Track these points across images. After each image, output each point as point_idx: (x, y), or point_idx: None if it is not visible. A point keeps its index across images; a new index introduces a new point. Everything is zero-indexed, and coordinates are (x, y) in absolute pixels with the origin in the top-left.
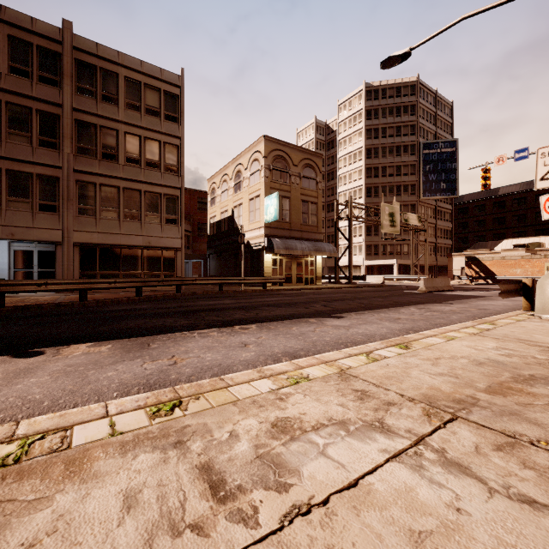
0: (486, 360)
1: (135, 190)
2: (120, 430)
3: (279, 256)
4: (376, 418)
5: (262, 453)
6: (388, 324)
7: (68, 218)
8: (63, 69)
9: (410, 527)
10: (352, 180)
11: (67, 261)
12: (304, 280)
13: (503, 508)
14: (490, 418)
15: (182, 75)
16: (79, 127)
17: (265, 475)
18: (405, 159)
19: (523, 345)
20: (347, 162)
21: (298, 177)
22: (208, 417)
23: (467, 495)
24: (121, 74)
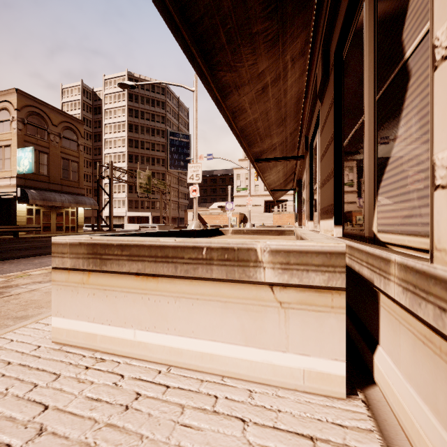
0: None
1: None
2: None
3: (35, 206)
4: None
5: None
6: None
7: None
8: None
9: (47, 291)
10: (117, 146)
11: None
12: (65, 229)
13: None
14: None
15: None
16: None
17: None
18: (158, 140)
19: None
20: (113, 130)
21: (58, 137)
22: None
23: None
24: None
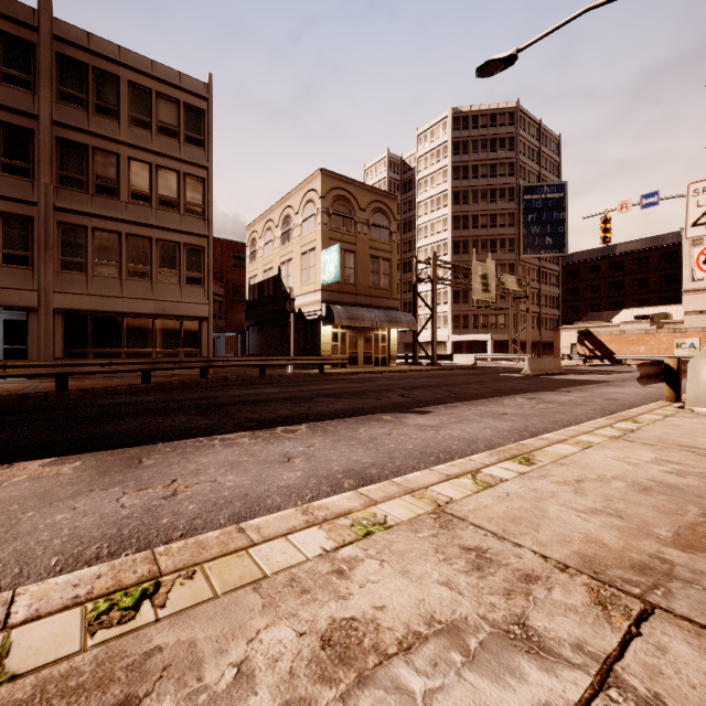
0: (652, 483)
1: (143, 237)
2: (13, 668)
3: (341, 328)
4: (512, 614)
5: None
6: (491, 422)
7: (46, 274)
8: (38, 65)
9: None
10: (434, 232)
11: (44, 334)
12: (374, 361)
13: None
14: None
15: (209, 82)
16: (62, 148)
17: None
18: (501, 207)
19: (692, 455)
20: (429, 209)
21: (365, 226)
22: (202, 623)
23: None
24: (123, 77)
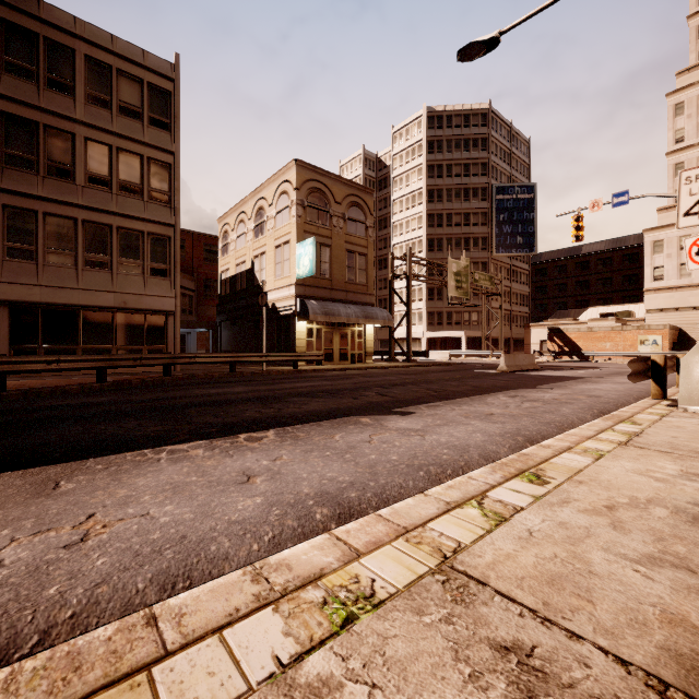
0: (698, 509)
1: (102, 224)
2: None
3: (316, 324)
4: None
5: None
6: (480, 425)
7: None
8: None
9: None
10: (410, 229)
11: None
12: (350, 357)
13: None
14: None
15: (176, 62)
16: (8, 124)
17: None
18: (475, 206)
19: None
20: (404, 206)
21: (341, 219)
22: None
23: None
24: (79, 50)
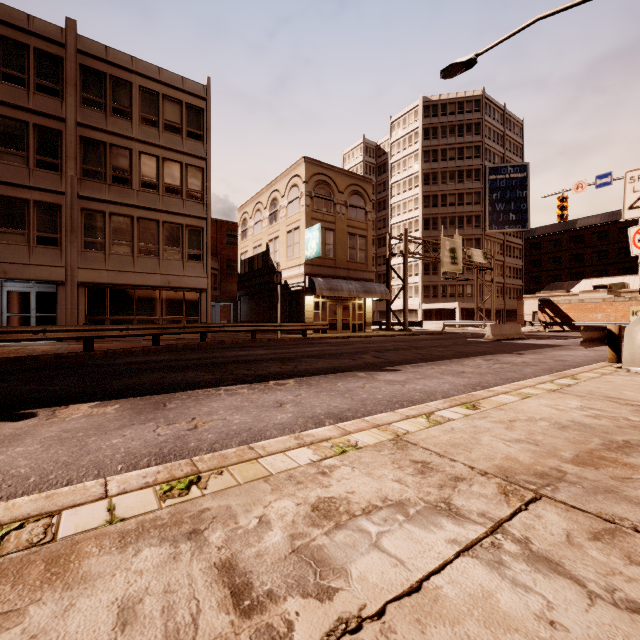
0: (570, 423)
1: (151, 220)
2: (121, 515)
3: (321, 298)
4: (441, 497)
5: (299, 546)
6: (450, 379)
7: (71, 253)
8: (65, 76)
9: None
10: (406, 210)
11: (70, 304)
12: (352, 327)
13: (609, 620)
14: (581, 496)
15: (207, 85)
16: (85, 145)
17: (303, 576)
18: (468, 186)
19: (612, 404)
20: (401, 189)
21: (344, 206)
22: (233, 497)
23: (561, 602)
24: (135, 83)
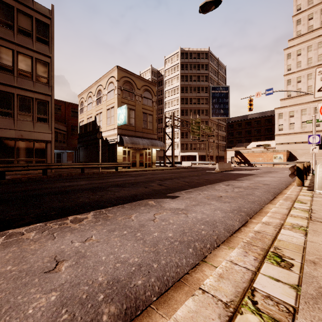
0: None
1: (7, 92)
2: None
3: (127, 148)
4: None
5: None
6: (217, 204)
7: None
8: None
9: None
10: (173, 105)
11: None
12: (145, 165)
13: None
14: None
15: (52, 9)
16: None
17: None
18: (202, 95)
19: None
20: (170, 94)
21: (140, 97)
22: None
23: None
24: None
